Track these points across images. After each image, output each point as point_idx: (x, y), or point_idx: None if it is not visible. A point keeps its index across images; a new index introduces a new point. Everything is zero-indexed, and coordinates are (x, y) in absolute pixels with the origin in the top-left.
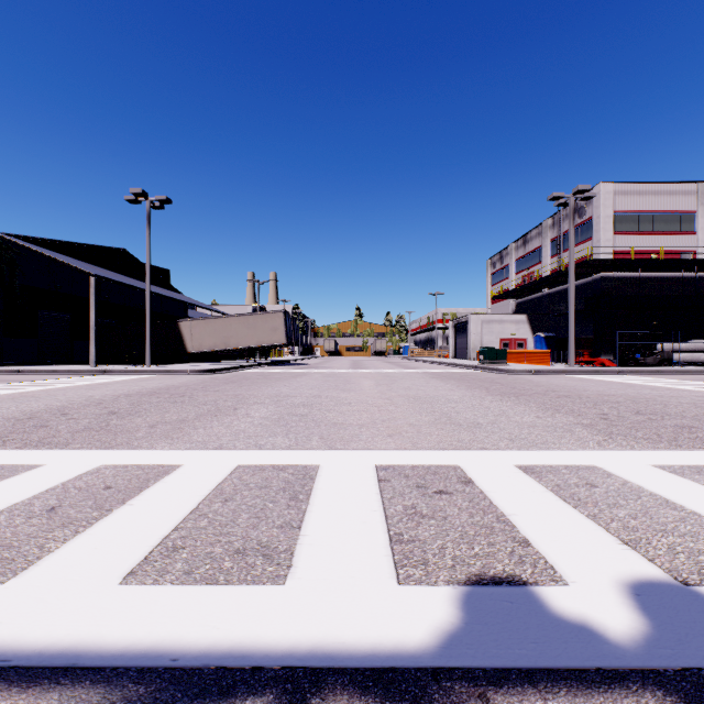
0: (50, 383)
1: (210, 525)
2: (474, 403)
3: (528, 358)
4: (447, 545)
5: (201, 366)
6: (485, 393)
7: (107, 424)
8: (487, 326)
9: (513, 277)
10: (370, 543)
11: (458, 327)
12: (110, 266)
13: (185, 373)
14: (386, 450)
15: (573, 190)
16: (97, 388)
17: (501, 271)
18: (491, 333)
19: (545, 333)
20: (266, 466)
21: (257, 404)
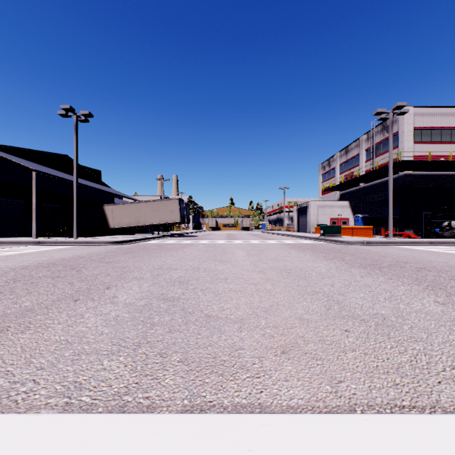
0: None
1: None
2: (347, 278)
3: (355, 232)
4: None
5: (116, 238)
6: (346, 264)
7: None
8: (321, 209)
9: (338, 176)
10: None
11: (300, 210)
12: (56, 167)
13: (100, 244)
14: (294, 413)
15: (393, 107)
16: (9, 259)
17: (329, 172)
18: (324, 215)
19: (362, 214)
20: None
21: (135, 280)
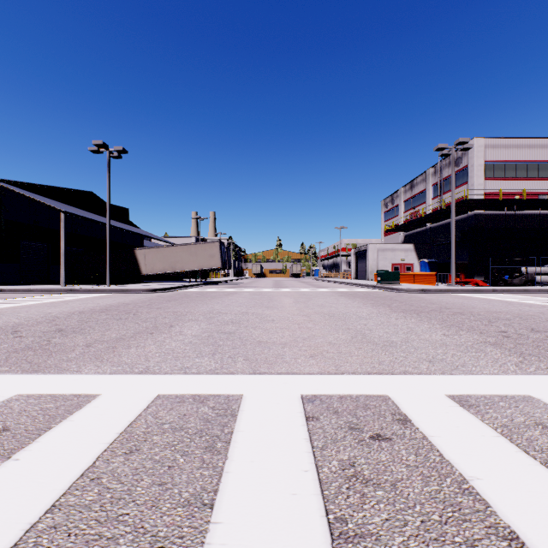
0: (21, 300)
1: (98, 500)
2: (382, 320)
3: (416, 279)
4: (410, 545)
5: (152, 286)
6: (389, 310)
7: (48, 342)
8: (382, 253)
9: (402, 215)
10: (304, 542)
11: (358, 254)
12: (80, 205)
13: (137, 292)
14: (310, 374)
15: (455, 142)
16: (58, 306)
17: (392, 210)
18: (385, 259)
19: (428, 259)
20: (187, 397)
21: (192, 321)
